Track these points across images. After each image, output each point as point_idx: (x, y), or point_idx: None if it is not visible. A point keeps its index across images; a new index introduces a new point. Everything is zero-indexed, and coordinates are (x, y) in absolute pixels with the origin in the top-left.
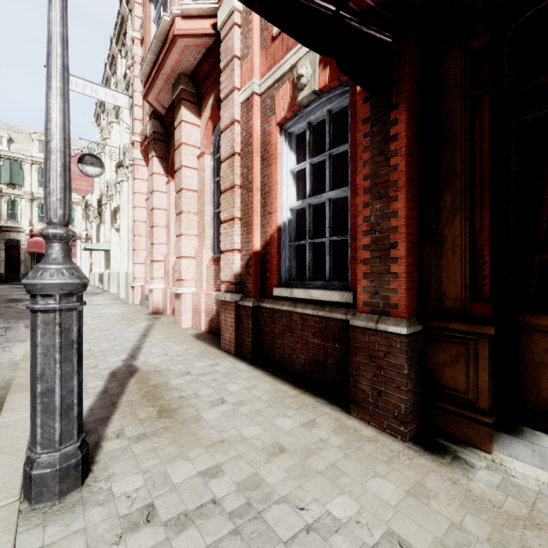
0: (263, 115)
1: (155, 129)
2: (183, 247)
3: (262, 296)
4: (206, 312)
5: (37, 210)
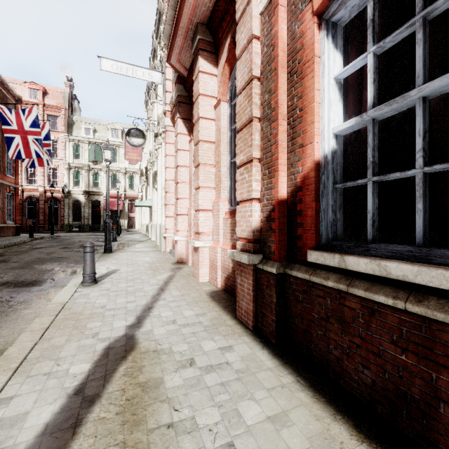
0: (291, 14)
1: (179, 93)
2: (200, 199)
3: (289, 260)
4: (222, 268)
5: (110, 179)
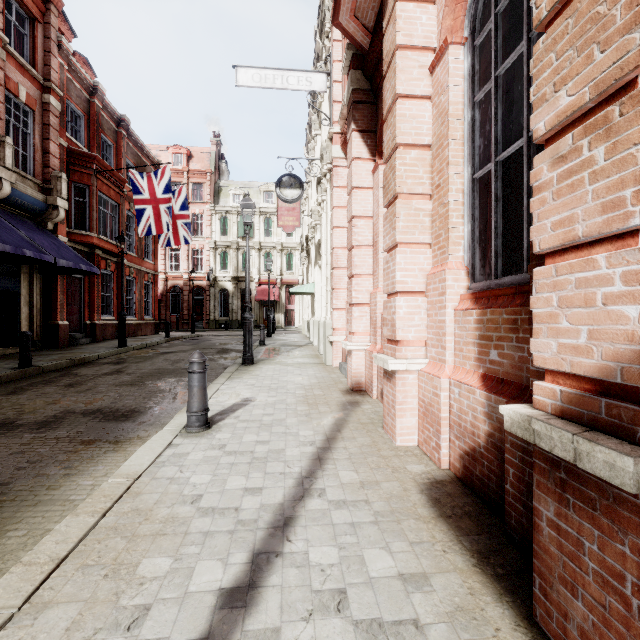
0: None
1: (354, 85)
2: (399, 270)
3: None
4: (455, 425)
5: (263, 259)
